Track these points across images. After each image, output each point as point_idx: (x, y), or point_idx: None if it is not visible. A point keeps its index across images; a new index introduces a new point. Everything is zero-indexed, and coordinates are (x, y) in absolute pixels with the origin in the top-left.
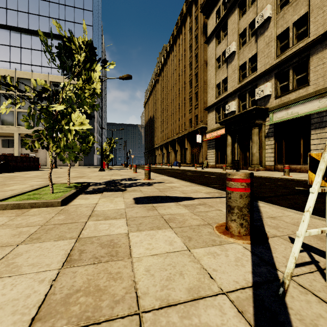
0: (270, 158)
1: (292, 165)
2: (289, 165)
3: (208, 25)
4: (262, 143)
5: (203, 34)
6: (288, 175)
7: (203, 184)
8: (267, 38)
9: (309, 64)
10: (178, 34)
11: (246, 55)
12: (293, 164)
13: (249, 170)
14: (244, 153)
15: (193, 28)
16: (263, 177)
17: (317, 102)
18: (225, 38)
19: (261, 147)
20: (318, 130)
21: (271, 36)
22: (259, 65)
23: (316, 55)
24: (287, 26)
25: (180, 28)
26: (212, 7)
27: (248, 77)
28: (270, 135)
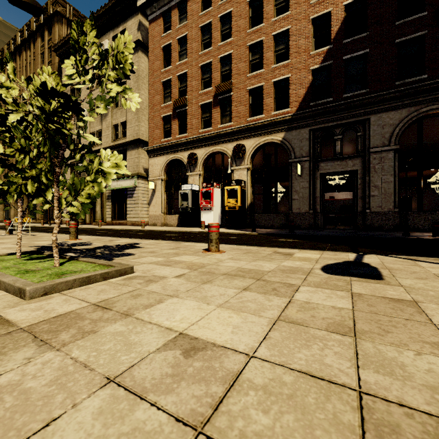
0: (109, 215)
1: (120, 221)
2: (119, 221)
3: (63, 71)
4: (104, 203)
5: (58, 75)
6: (101, 226)
7: (23, 231)
8: (108, 122)
9: (127, 155)
10: (23, 46)
11: (95, 126)
12: (121, 220)
13: (93, 225)
14: (94, 210)
15: (46, 57)
16: (84, 228)
17: (129, 181)
18: (79, 98)
19: (103, 206)
20: (130, 199)
21: (110, 123)
22: (103, 140)
23: (129, 151)
24: (118, 122)
25: (28, 41)
26: (67, 57)
27: (96, 146)
28: (109, 198)
